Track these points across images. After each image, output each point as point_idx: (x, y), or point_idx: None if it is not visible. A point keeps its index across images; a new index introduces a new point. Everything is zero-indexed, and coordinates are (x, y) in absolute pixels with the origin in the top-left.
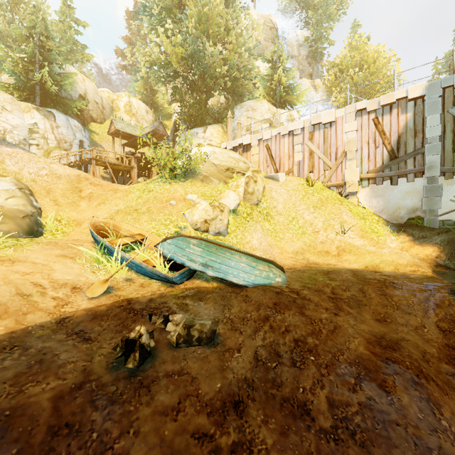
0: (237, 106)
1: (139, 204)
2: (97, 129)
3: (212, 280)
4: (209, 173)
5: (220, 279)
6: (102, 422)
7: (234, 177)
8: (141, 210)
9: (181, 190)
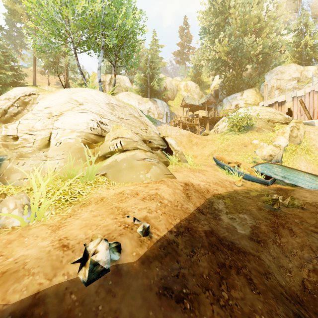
0: (267, 72)
1: (225, 147)
2: (171, 104)
3: (286, 185)
4: (260, 126)
5: (291, 185)
6: (276, 219)
7: (276, 126)
8: (228, 150)
9: (247, 138)
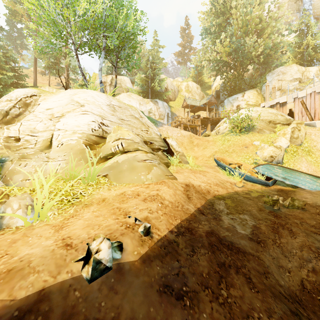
0: (269, 73)
1: (226, 148)
2: (172, 105)
3: (287, 186)
4: (262, 127)
5: (291, 186)
6: (276, 220)
7: (277, 127)
8: (229, 151)
9: (248, 139)
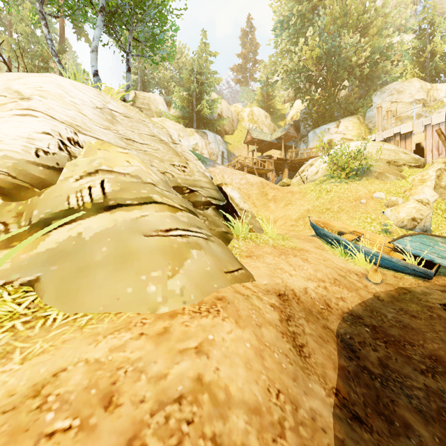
0: (377, 92)
1: (325, 204)
2: (229, 140)
3: None
4: (382, 170)
5: None
6: None
7: (405, 170)
8: (332, 209)
9: (362, 188)
